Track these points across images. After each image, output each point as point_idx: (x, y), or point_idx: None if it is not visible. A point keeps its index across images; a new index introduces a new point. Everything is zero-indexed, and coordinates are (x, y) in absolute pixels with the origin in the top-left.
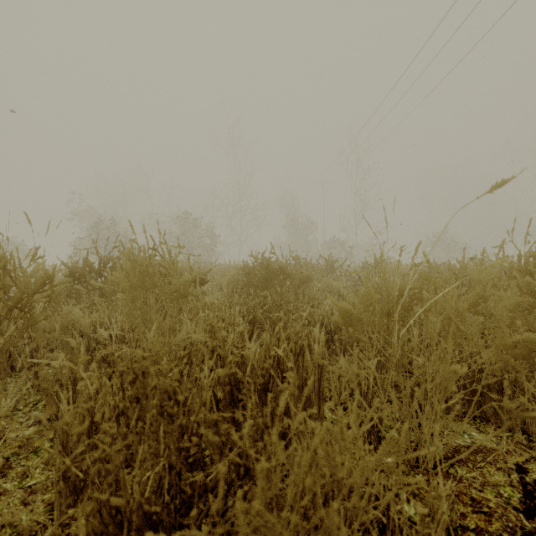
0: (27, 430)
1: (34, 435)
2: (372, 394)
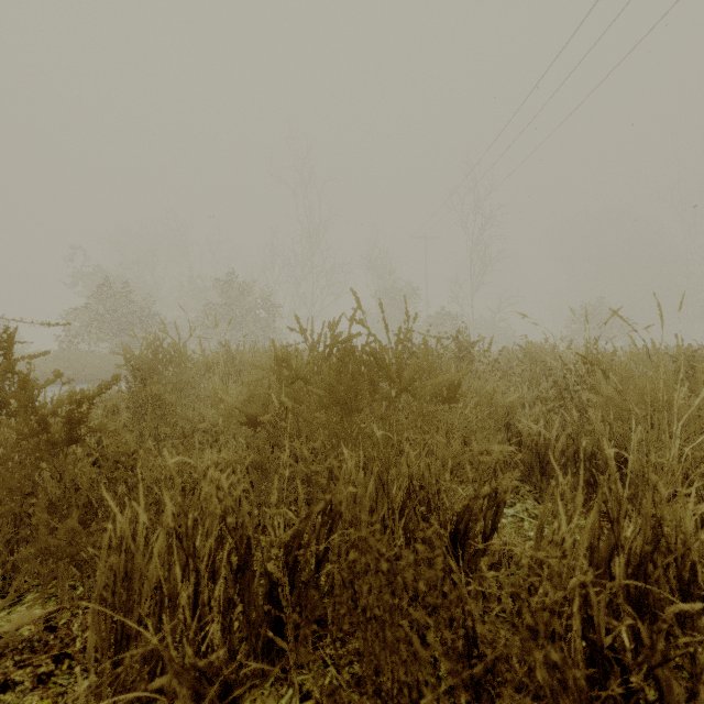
0: None
1: None
2: None
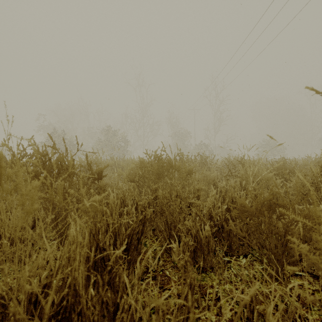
0: None
1: None
2: (284, 320)
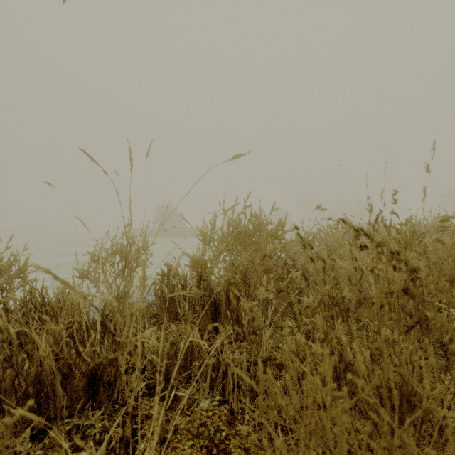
0: None
1: None
2: None
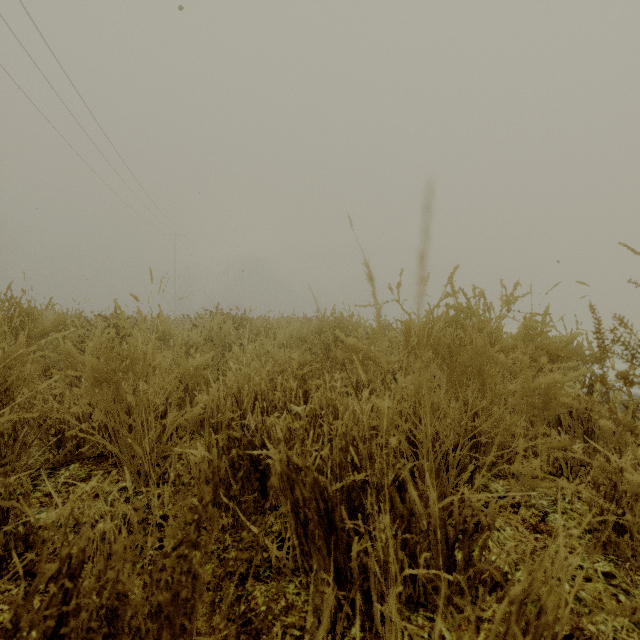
0: (499, 485)
1: (483, 483)
2: None
